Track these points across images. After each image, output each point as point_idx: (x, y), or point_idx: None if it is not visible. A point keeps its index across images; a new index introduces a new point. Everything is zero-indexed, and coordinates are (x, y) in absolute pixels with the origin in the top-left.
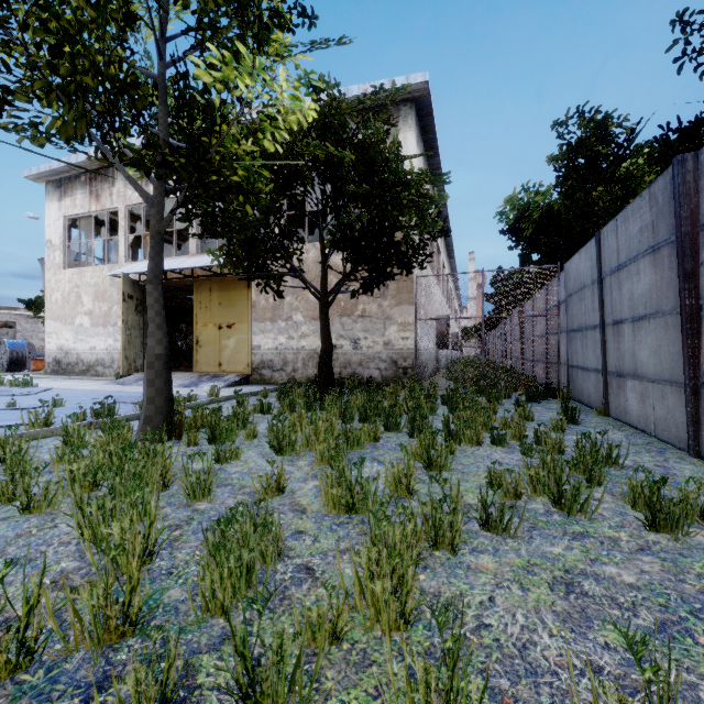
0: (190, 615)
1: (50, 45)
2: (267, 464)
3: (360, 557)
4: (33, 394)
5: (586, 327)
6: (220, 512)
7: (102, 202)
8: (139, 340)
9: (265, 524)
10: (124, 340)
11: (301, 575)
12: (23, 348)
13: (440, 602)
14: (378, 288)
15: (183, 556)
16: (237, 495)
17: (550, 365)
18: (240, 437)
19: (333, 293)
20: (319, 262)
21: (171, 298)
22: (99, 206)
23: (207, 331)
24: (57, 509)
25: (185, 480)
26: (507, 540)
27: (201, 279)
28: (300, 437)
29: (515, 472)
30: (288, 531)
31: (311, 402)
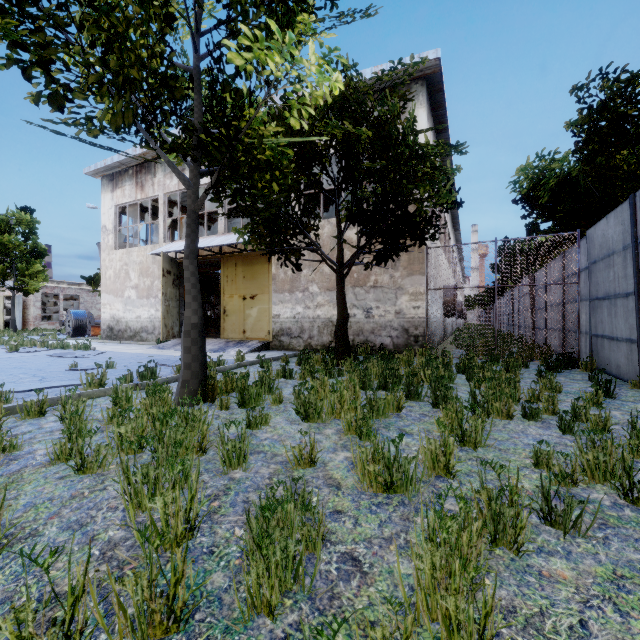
0: (235, 609)
1: (102, 43)
2: (295, 431)
3: (422, 561)
4: (91, 356)
5: (616, 295)
6: (255, 482)
7: (146, 192)
8: (175, 310)
9: (308, 507)
10: (164, 310)
11: (348, 568)
12: (84, 317)
13: (518, 621)
14: (393, 259)
15: (223, 532)
16: (269, 464)
17: (567, 334)
18: (266, 401)
19: (349, 265)
20: (334, 236)
21: (201, 273)
22: (143, 195)
23: (233, 302)
24: (107, 470)
25: (220, 444)
26: (577, 540)
27: (228, 256)
28: (326, 405)
29: (570, 456)
30: (326, 510)
31: (330, 368)
